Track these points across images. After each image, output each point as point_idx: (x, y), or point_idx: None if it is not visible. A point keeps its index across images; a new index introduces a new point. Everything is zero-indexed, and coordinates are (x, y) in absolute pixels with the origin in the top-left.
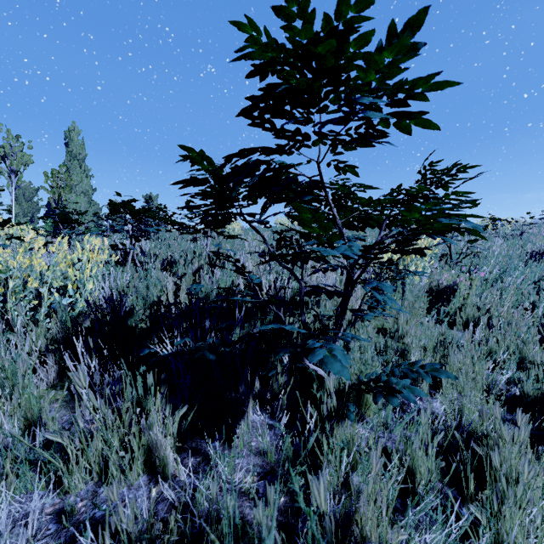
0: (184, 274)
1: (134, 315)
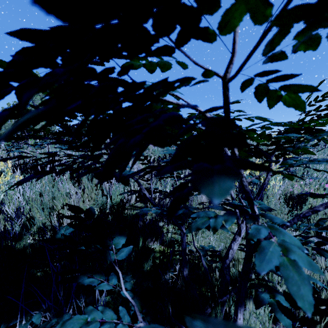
0: (66, 204)
1: (23, 238)
